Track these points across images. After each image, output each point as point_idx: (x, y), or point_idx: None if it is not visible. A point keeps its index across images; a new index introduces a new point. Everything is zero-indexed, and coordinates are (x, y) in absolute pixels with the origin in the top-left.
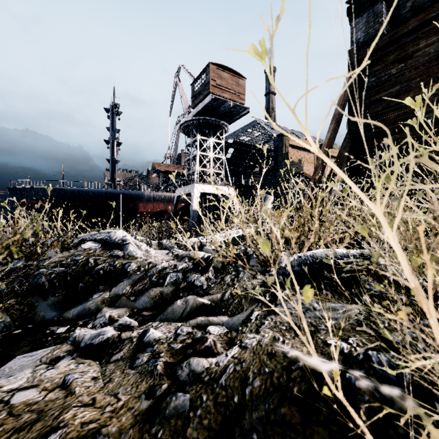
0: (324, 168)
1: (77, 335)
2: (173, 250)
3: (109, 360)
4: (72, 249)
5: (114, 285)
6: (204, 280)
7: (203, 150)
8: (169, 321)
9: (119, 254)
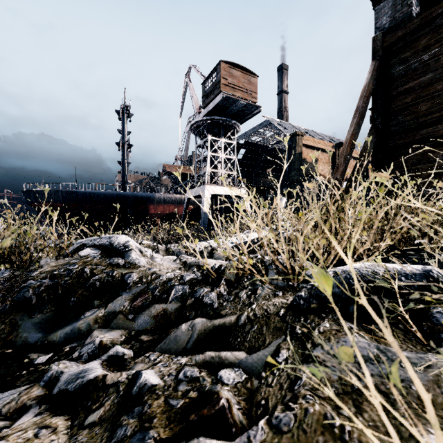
0: (346, 166)
1: (53, 372)
2: (181, 256)
3: (83, 422)
4: (69, 256)
5: (111, 300)
6: (214, 297)
7: (214, 151)
8: (171, 353)
9: (119, 262)
